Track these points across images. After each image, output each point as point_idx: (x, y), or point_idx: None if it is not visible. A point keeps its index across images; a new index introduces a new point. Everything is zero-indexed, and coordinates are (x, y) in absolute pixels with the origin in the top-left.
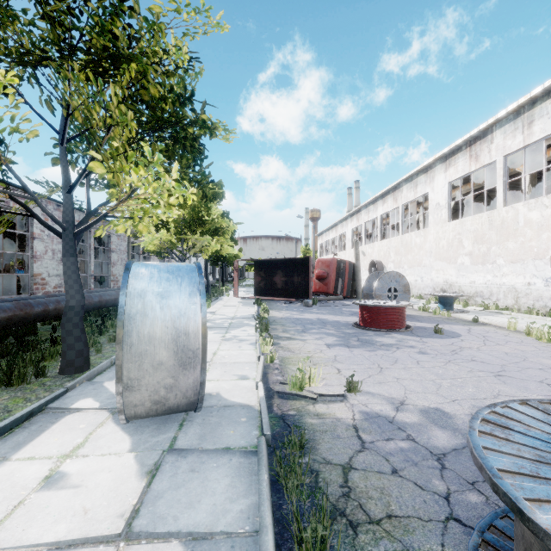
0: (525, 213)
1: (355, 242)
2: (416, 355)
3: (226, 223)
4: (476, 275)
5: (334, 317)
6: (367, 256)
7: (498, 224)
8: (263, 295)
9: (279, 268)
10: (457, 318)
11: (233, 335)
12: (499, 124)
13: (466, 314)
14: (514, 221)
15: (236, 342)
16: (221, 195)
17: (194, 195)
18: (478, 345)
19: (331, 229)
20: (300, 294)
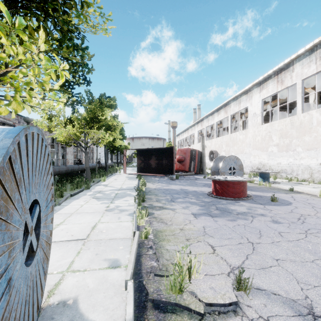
0: (318, 116)
1: (202, 138)
2: (272, 224)
3: (116, 122)
4: (281, 159)
5: (192, 187)
6: (207, 148)
7: (297, 125)
8: (143, 172)
9: (153, 154)
10: (276, 187)
11: (116, 205)
12: (298, 59)
13: (279, 185)
14: (309, 122)
15: (117, 212)
16: (115, 106)
17: (66, 72)
18: (313, 212)
19: (184, 132)
20: (166, 171)
